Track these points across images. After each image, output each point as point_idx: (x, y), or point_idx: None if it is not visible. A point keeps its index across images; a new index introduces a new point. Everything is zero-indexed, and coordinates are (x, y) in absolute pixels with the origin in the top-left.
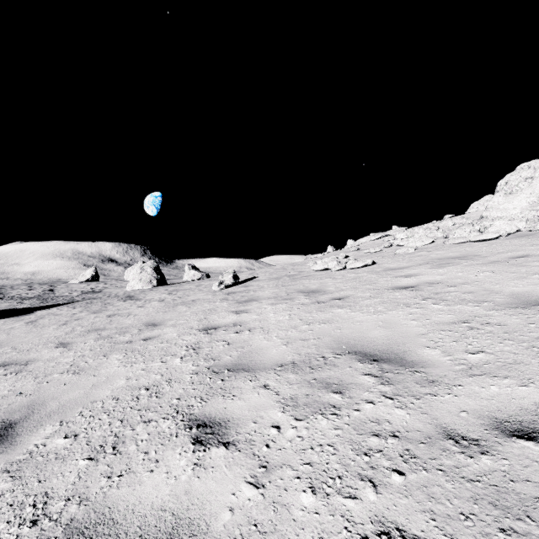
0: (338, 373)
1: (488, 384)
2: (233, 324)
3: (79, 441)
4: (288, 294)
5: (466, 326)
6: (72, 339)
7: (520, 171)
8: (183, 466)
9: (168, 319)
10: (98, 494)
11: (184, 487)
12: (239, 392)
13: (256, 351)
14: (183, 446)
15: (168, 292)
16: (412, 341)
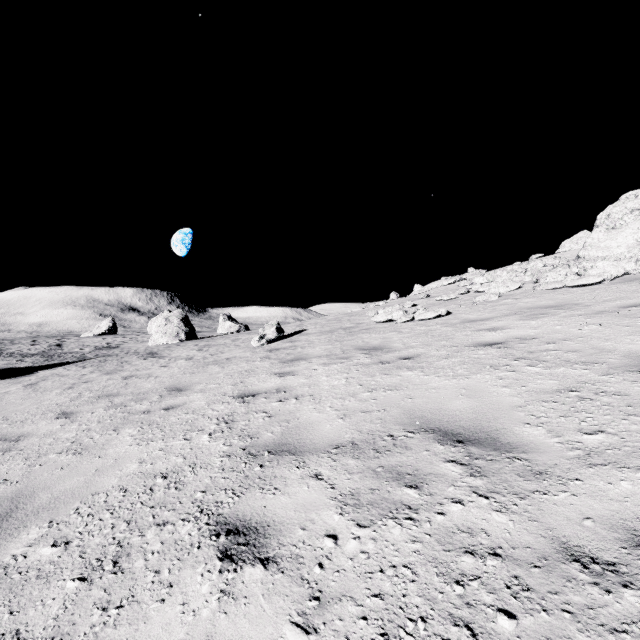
0: (411, 459)
1: (616, 478)
2: (276, 390)
3: (70, 552)
4: (344, 351)
5: (576, 396)
6: (78, 408)
7: (625, 201)
8: (205, 595)
9: (197, 383)
10: (87, 636)
11: (204, 628)
12: (283, 483)
13: (305, 426)
14: (206, 563)
15: (198, 348)
16: (506, 415)
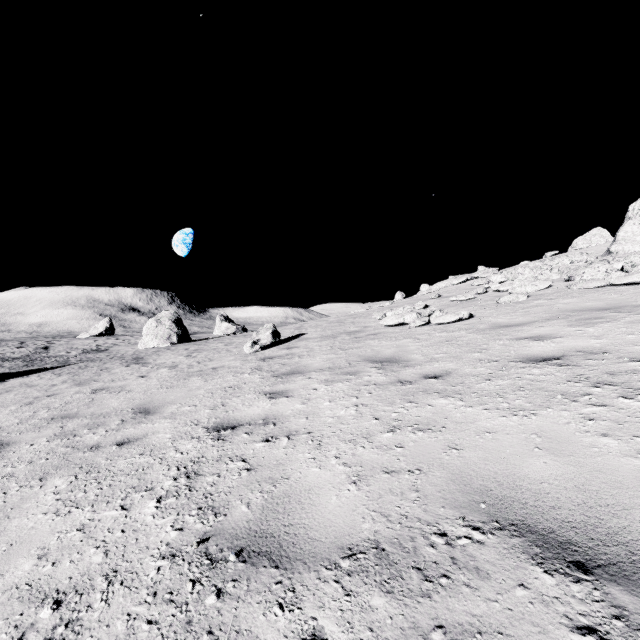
0: (497, 609)
1: None
2: (263, 420)
3: None
4: (350, 363)
5: None
6: (19, 435)
7: None
8: None
9: (170, 402)
10: None
11: None
12: None
13: (298, 496)
14: None
15: (187, 353)
16: None
